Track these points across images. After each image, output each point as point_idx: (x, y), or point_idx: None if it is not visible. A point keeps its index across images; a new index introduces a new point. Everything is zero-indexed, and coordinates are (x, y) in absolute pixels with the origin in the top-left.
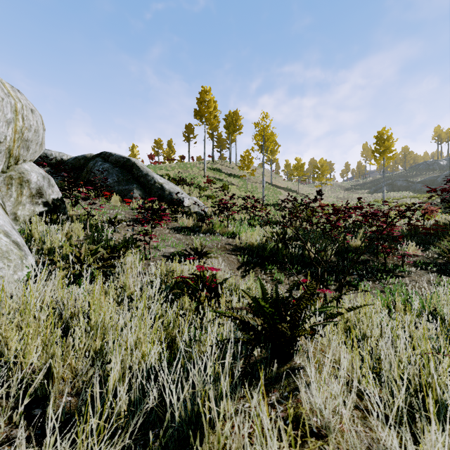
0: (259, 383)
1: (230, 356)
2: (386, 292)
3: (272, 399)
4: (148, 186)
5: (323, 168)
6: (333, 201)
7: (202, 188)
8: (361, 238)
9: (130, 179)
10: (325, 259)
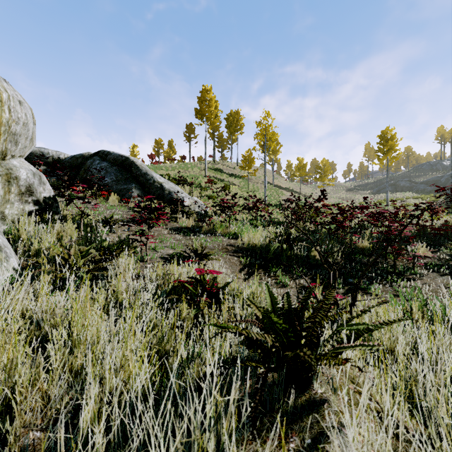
0: (274, 426)
1: (236, 390)
2: (401, 296)
3: (291, 447)
4: (147, 186)
5: (326, 168)
6: (336, 201)
7: (203, 188)
8: (368, 238)
9: (129, 178)
10: (332, 260)
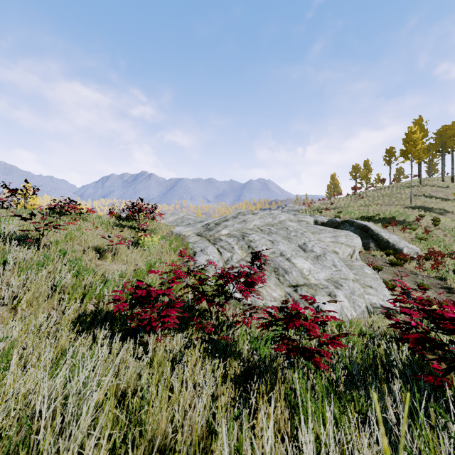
0: None
1: None
2: None
3: None
4: (378, 240)
5: None
6: None
7: (412, 228)
8: None
9: (367, 236)
10: None
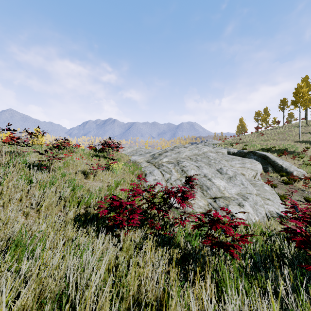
0: None
1: None
2: None
3: None
4: (274, 166)
5: None
6: None
7: (300, 156)
8: None
9: (266, 163)
10: None
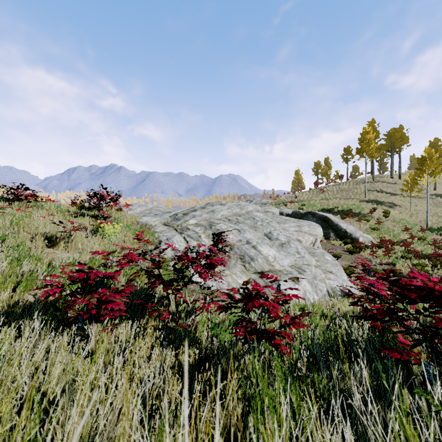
0: None
1: None
2: None
3: None
4: (337, 230)
5: None
6: None
7: (366, 219)
8: None
9: (327, 227)
10: None
